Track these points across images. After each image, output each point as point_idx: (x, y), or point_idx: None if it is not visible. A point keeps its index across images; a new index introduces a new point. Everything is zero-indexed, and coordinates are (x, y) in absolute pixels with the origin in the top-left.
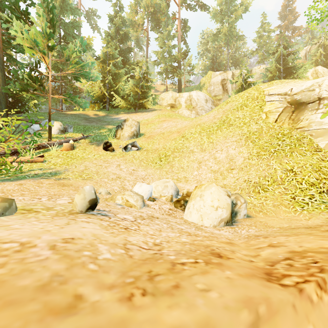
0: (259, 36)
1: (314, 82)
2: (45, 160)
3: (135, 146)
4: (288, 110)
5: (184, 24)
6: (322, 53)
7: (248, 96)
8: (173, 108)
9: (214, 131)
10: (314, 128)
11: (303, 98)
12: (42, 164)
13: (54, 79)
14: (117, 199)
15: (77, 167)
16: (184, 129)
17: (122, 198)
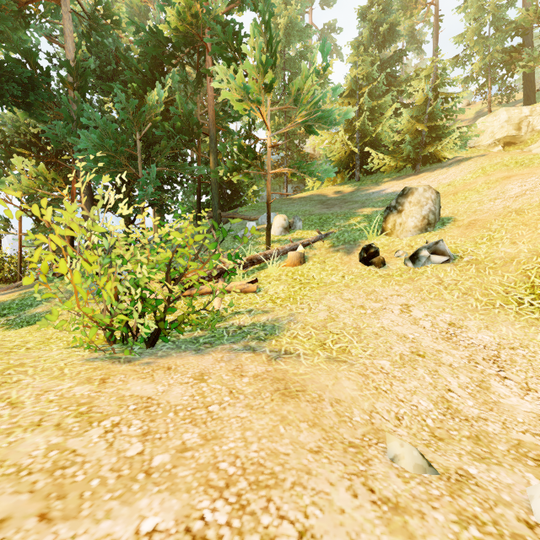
0: None
1: None
2: (260, 288)
3: (440, 253)
4: None
5: None
6: None
7: None
8: (512, 147)
9: None
10: None
11: None
12: (254, 297)
13: (277, 149)
14: None
15: (313, 311)
16: None
17: None
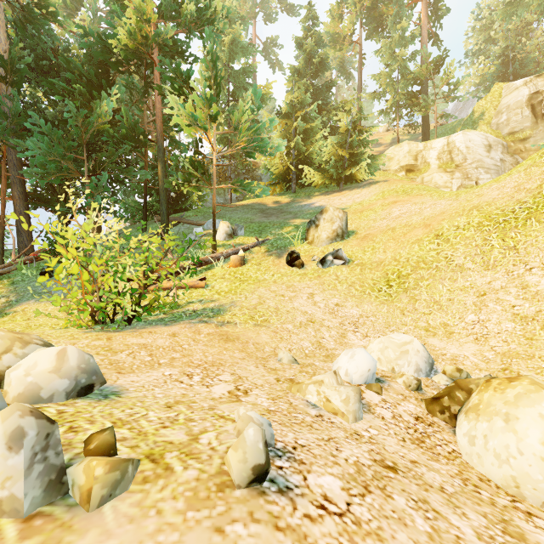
0: None
1: None
2: (208, 284)
3: (340, 258)
4: None
5: (435, 5)
6: None
7: None
8: (411, 174)
9: (520, 223)
10: None
11: None
12: (203, 291)
13: (222, 156)
14: (309, 392)
15: (248, 299)
16: (440, 219)
17: (317, 392)
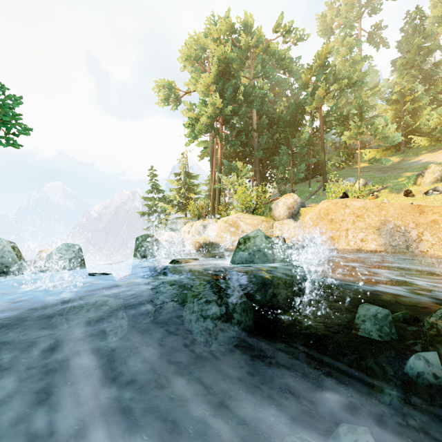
0: None
1: None
2: None
3: (437, 191)
4: None
5: None
6: None
7: None
8: None
9: None
10: None
11: None
12: None
13: None
14: None
15: None
16: None
17: None
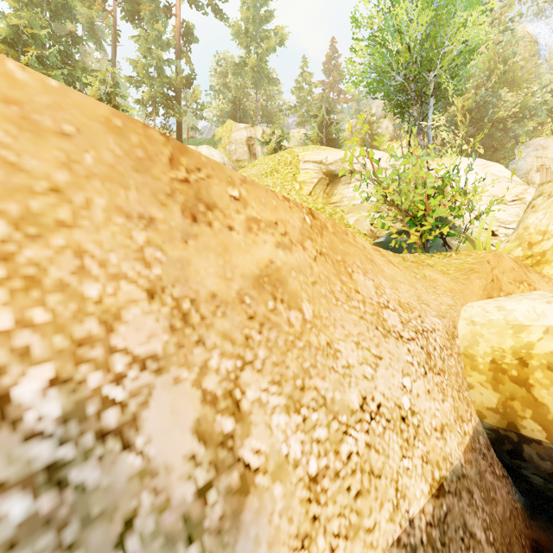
0: (299, 87)
1: (348, 153)
2: None
3: None
4: (323, 182)
5: (187, 29)
6: (368, 132)
7: (280, 160)
8: None
9: None
10: (346, 204)
11: (337, 170)
12: None
13: None
14: None
15: None
16: None
17: None
